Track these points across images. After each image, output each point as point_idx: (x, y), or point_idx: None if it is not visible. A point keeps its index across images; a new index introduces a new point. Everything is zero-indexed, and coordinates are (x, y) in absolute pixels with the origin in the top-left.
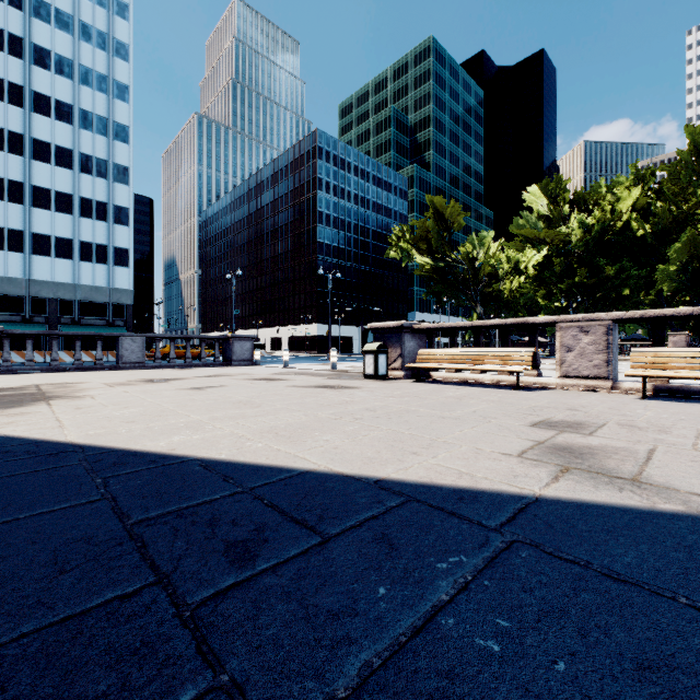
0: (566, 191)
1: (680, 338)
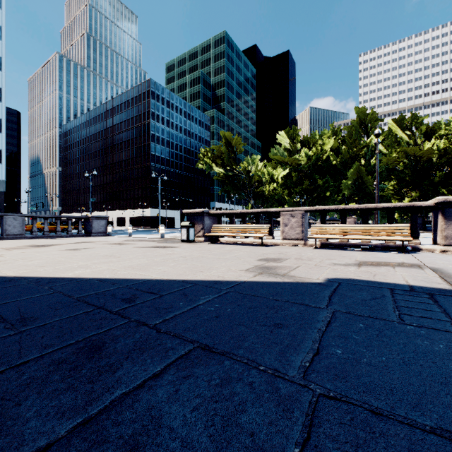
0: (298, 136)
1: (352, 219)
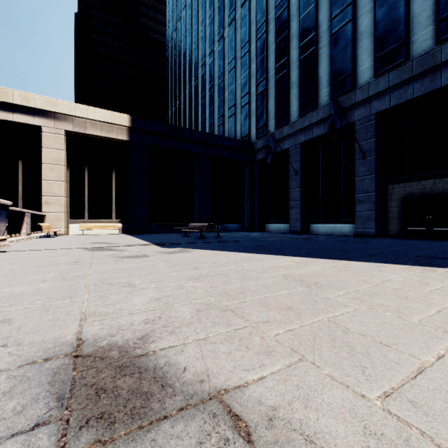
0: None
1: None
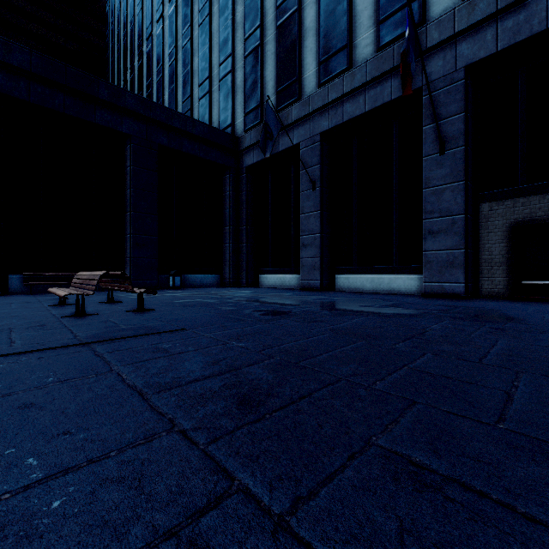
0: None
1: None
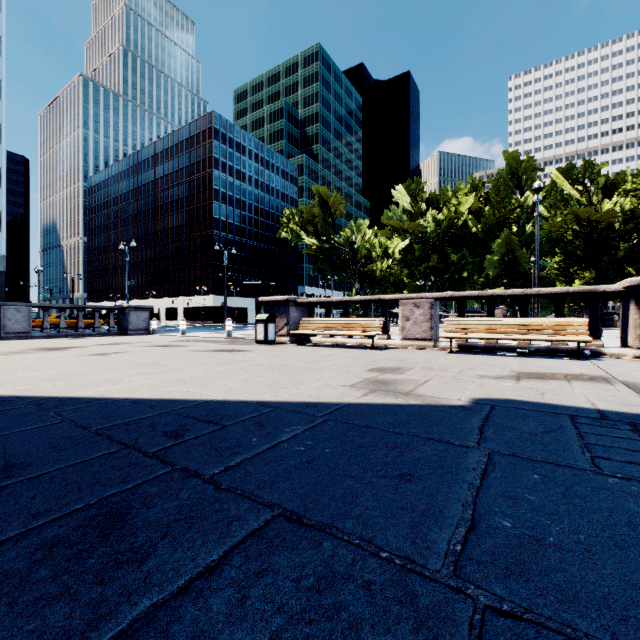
0: (423, 192)
1: (499, 311)
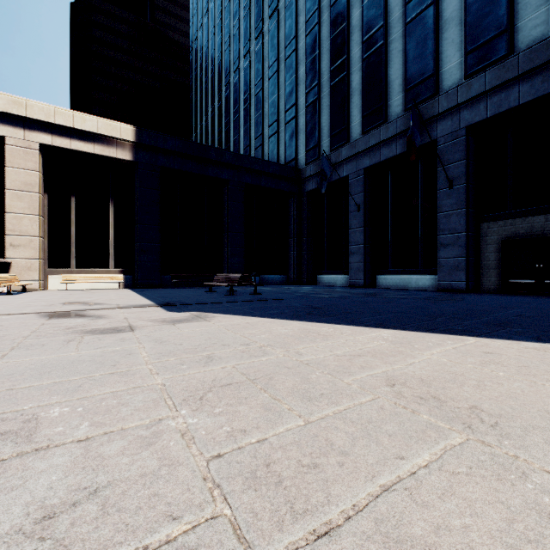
0: None
1: None
